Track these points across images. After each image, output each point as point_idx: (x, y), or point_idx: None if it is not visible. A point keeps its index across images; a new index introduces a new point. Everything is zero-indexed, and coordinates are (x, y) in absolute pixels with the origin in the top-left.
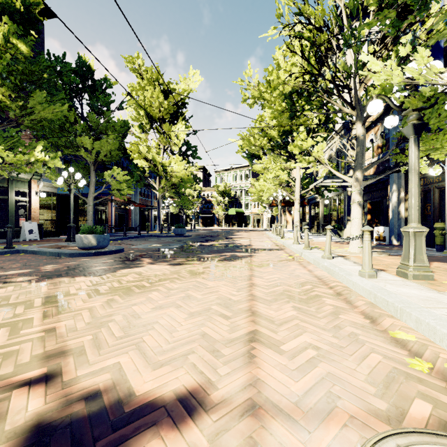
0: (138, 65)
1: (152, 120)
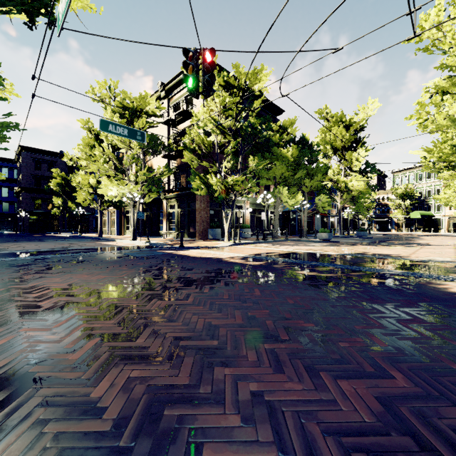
0: (325, 113)
1: (336, 150)
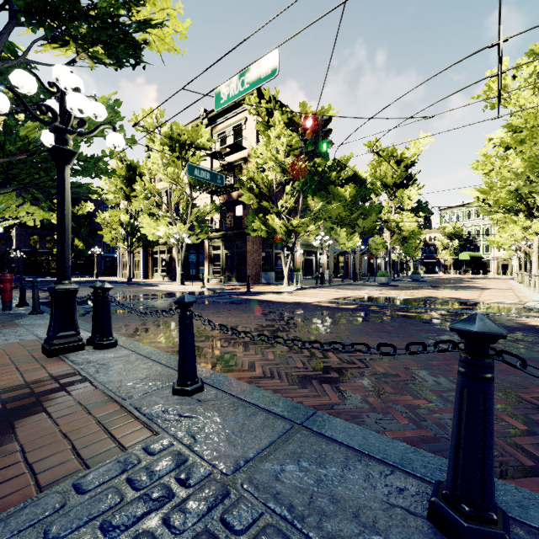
0: (375, 146)
1: (386, 187)
